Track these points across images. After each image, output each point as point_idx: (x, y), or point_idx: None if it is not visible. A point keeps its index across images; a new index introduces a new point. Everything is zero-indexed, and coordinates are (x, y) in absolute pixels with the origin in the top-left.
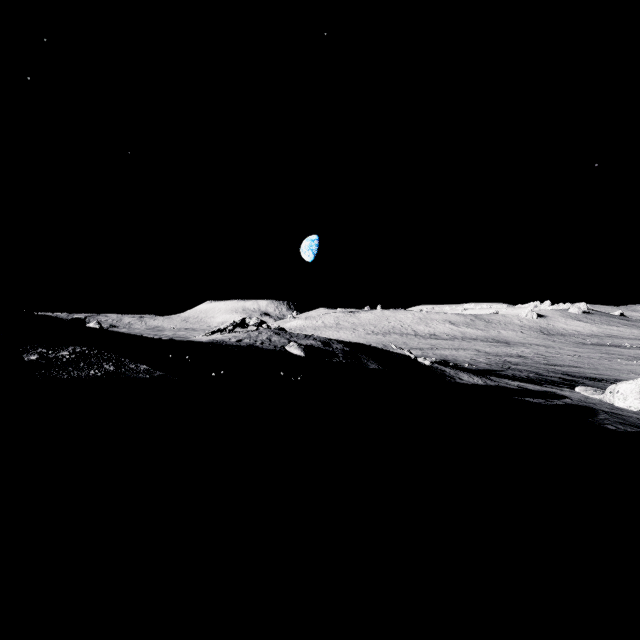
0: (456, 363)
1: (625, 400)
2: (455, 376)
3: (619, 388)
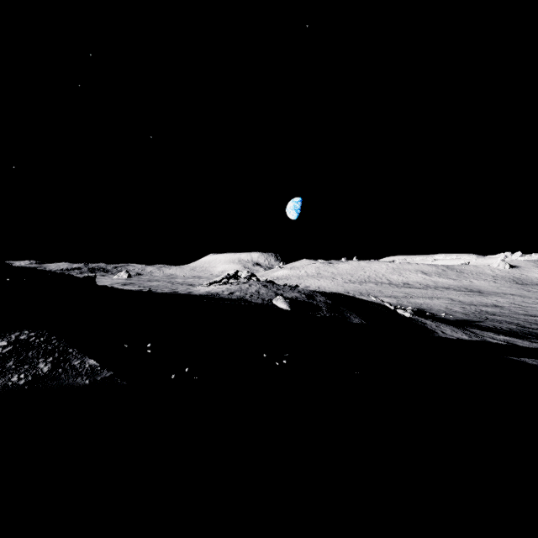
0: (432, 312)
1: None
2: (437, 329)
3: None
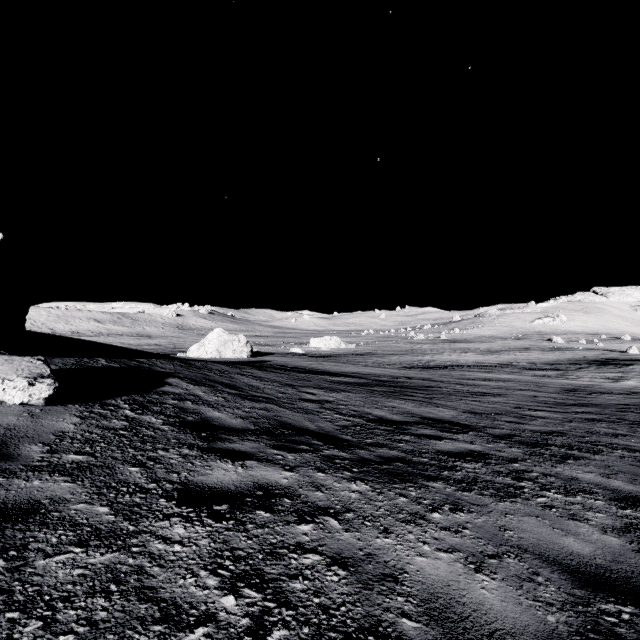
0: None
1: (193, 353)
2: None
3: (192, 348)
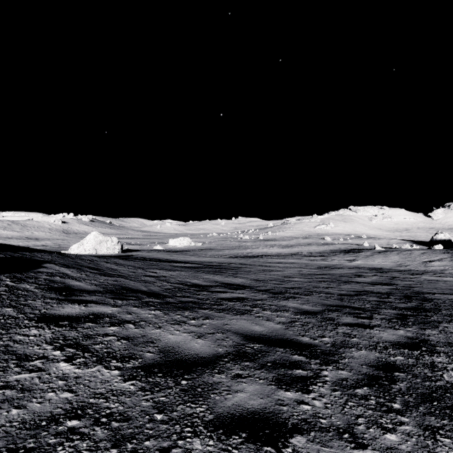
0: None
1: (74, 251)
2: None
3: (73, 247)
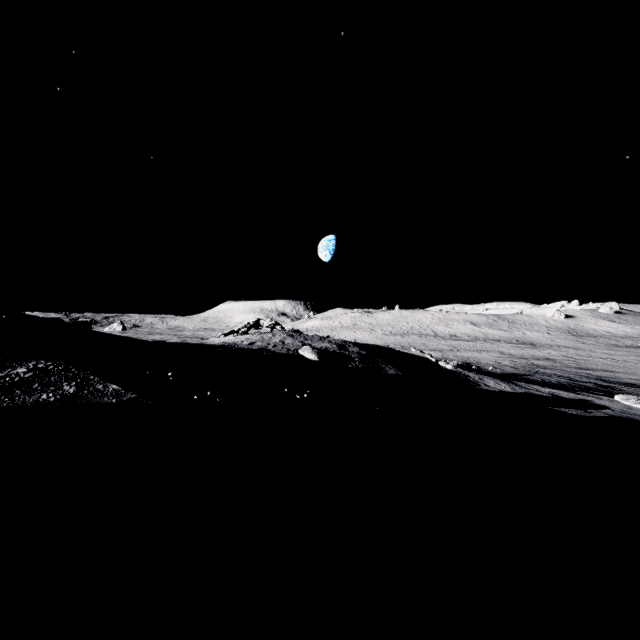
0: (479, 366)
1: None
2: (480, 382)
3: None
